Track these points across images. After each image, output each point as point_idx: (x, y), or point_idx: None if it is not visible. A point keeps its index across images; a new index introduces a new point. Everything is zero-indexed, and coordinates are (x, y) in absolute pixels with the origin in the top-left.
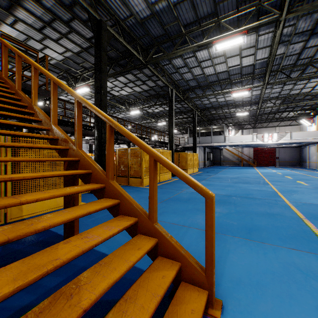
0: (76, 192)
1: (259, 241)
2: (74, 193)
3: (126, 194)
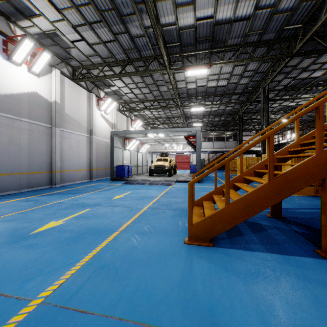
0: (262, 183)
1: (124, 324)
2: (262, 183)
3: (252, 190)
